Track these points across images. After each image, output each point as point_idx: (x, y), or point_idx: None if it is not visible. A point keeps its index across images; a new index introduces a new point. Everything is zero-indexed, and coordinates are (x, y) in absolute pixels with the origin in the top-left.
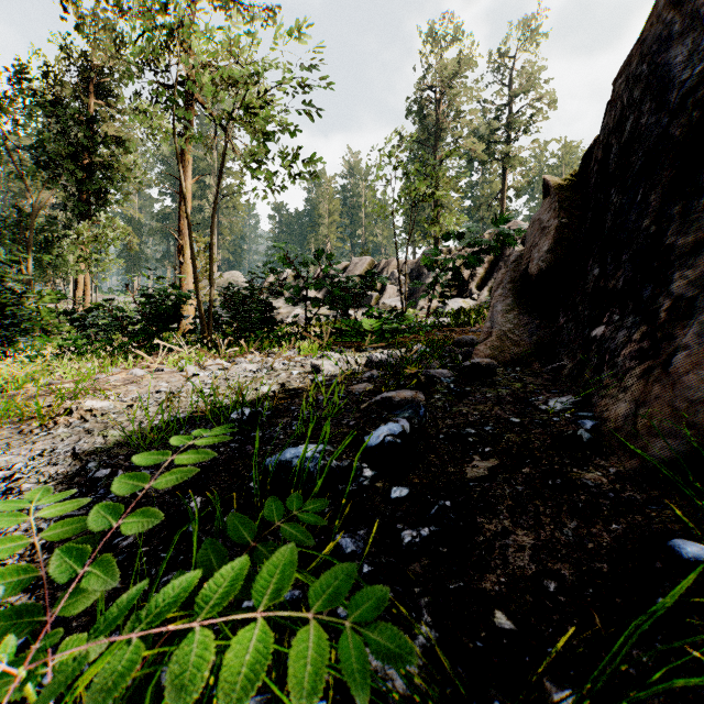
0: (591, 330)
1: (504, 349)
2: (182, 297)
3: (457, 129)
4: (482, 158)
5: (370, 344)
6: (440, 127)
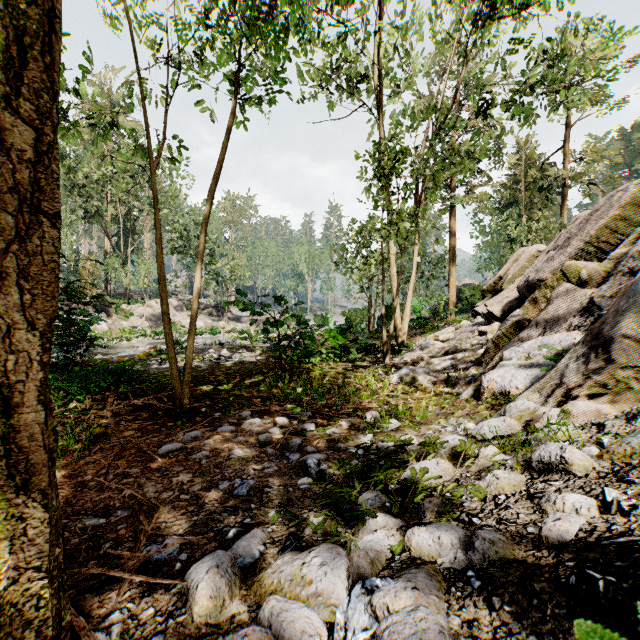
0: None
1: None
2: None
3: None
4: None
5: None
6: None
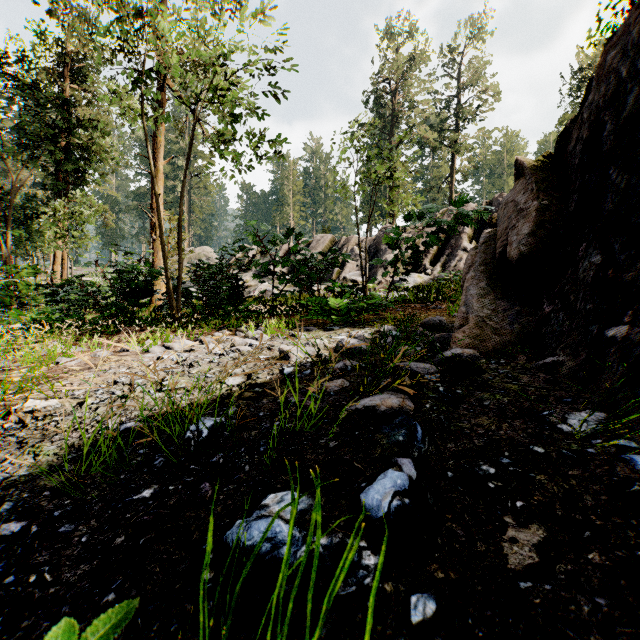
0: (604, 328)
1: (484, 337)
2: (152, 273)
3: (410, 117)
4: (433, 145)
5: (336, 322)
6: (395, 115)
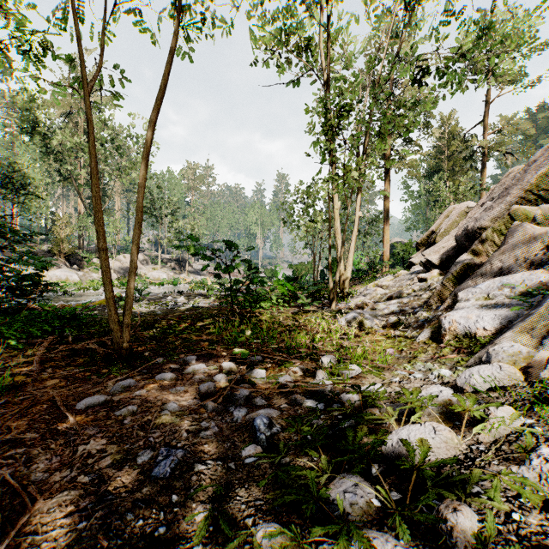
0: None
1: None
2: None
3: None
4: None
5: None
6: None
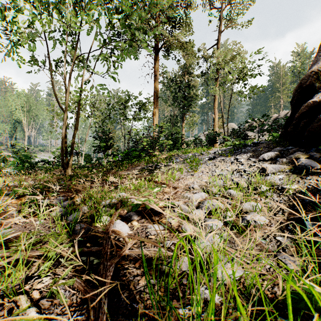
0: None
1: None
2: (217, 134)
3: None
4: None
5: None
6: None
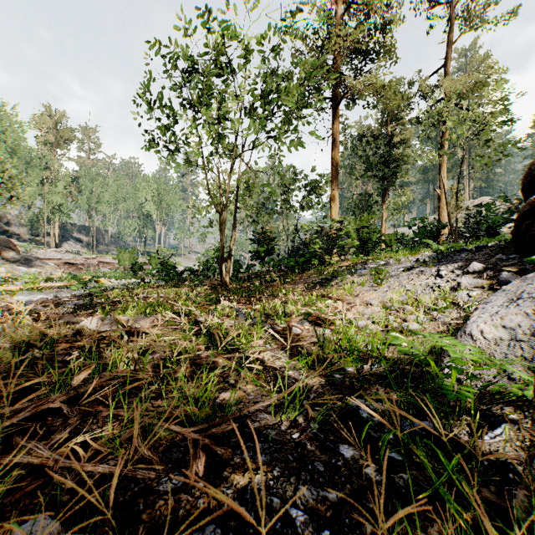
0: None
1: None
2: (441, 225)
3: None
4: None
5: None
6: None
